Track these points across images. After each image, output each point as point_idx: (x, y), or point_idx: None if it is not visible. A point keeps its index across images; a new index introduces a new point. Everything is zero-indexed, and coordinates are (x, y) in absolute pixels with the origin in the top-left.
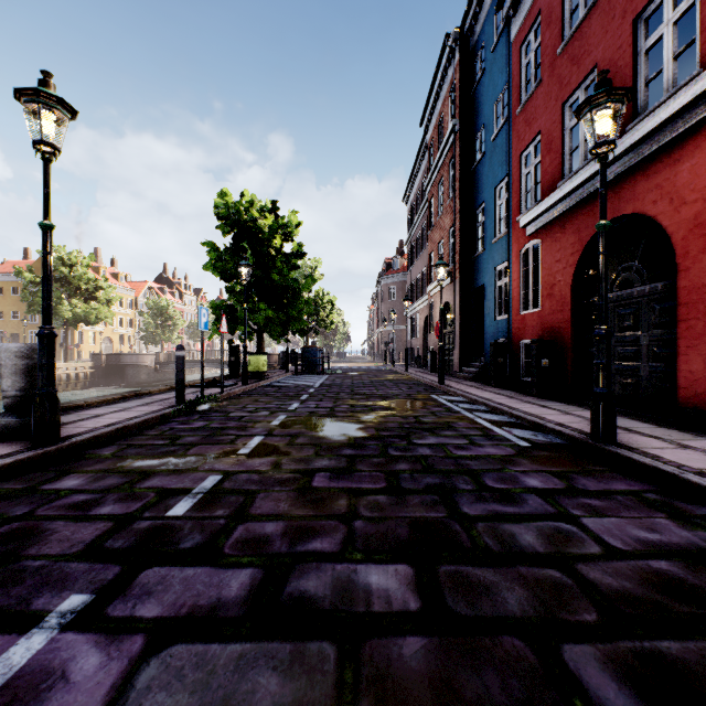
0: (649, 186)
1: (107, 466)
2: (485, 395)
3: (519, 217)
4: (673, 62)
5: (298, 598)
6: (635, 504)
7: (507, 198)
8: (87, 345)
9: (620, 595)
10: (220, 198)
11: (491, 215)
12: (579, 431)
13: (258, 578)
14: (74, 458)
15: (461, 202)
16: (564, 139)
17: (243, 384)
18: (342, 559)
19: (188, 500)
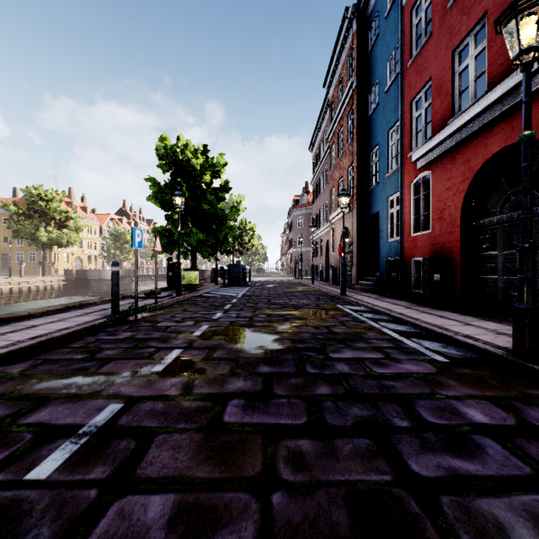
0: None
1: (5, 389)
2: (384, 305)
3: (410, 154)
4: None
5: None
6: None
7: (400, 138)
8: (62, 263)
9: None
10: (160, 142)
11: (384, 154)
12: (492, 345)
13: None
14: None
15: (358, 145)
16: (453, 82)
17: (177, 295)
18: None
19: (66, 447)
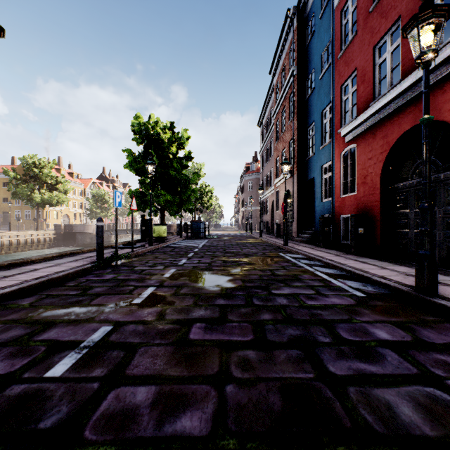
0: (445, 99)
1: (19, 316)
2: (318, 253)
3: (340, 130)
4: None
5: None
6: None
7: (331, 117)
8: (52, 220)
9: None
10: (135, 119)
11: (319, 130)
12: (401, 284)
13: None
14: None
15: (298, 122)
16: (374, 72)
17: (149, 245)
18: (212, 449)
19: (72, 355)
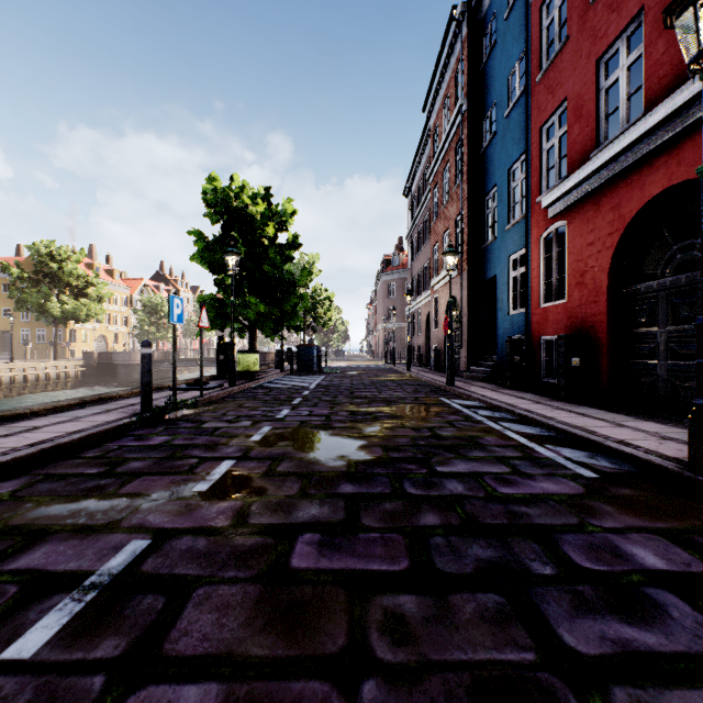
0: None
1: None
2: (506, 399)
3: (539, 198)
4: None
5: None
6: None
7: (525, 177)
8: (80, 344)
9: None
10: (208, 183)
11: (504, 199)
12: (658, 455)
13: None
14: None
15: (469, 188)
16: (598, 102)
17: (230, 385)
18: None
19: (65, 607)
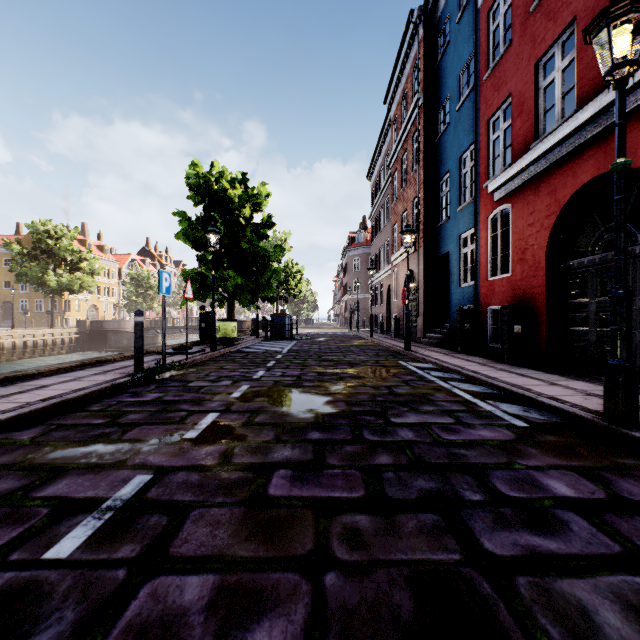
0: None
1: (14, 458)
2: (456, 362)
3: (486, 183)
4: None
5: None
6: None
7: (474, 165)
8: (74, 313)
9: None
10: (191, 169)
11: (456, 184)
12: (581, 408)
13: None
14: None
15: (425, 173)
16: (537, 99)
17: (211, 350)
18: None
19: (88, 523)
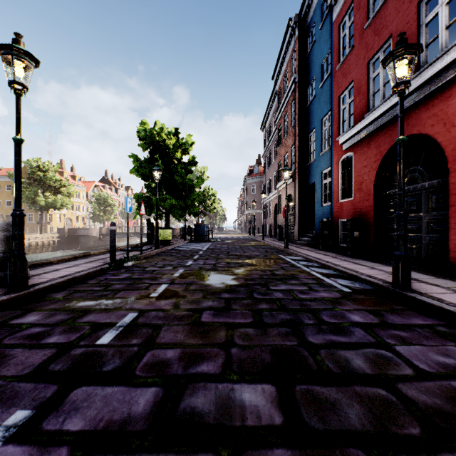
0: (428, 115)
1: (58, 305)
2: (316, 256)
3: (338, 138)
4: (445, 30)
5: (189, 413)
6: (431, 335)
7: (330, 125)
8: (55, 223)
9: (434, 410)
10: (141, 126)
11: (319, 137)
12: (383, 281)
13: (160, 396)
14: (36, 300)
15: (299, 128)
16: (369, 85)
17: (155, 248)
18: (222, 380)
19: (112, 331)
